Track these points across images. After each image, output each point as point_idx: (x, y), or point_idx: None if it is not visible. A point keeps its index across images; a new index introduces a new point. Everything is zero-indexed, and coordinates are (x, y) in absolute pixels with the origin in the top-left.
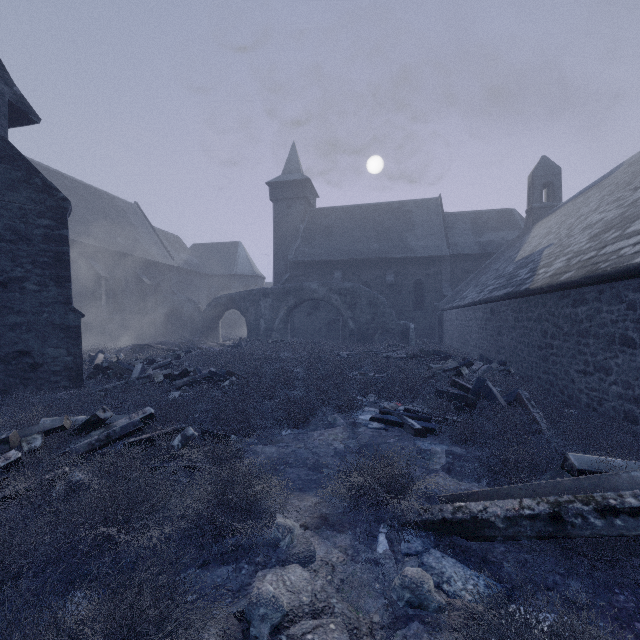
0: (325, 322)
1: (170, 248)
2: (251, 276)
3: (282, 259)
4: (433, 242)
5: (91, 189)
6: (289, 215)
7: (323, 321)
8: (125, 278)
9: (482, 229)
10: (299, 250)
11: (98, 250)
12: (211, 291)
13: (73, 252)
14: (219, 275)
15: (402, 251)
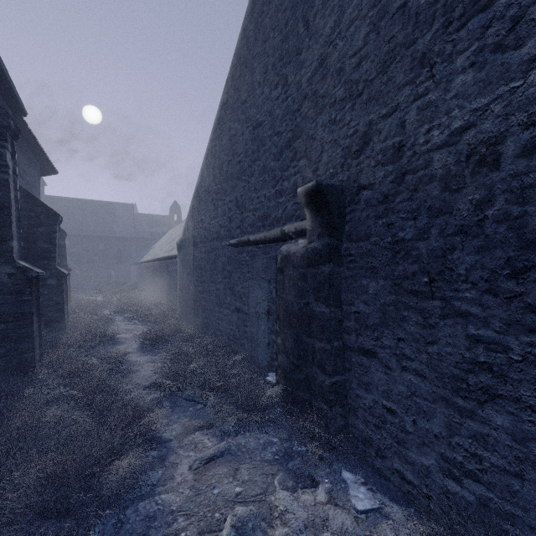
0: None
1: None
2: None
3: None
4: (127, 229)
5: None
6: None
7: None
8: None
9: (154, 225)
10: None
11: None
12: None
13: None
14: None
15: (109, 232)
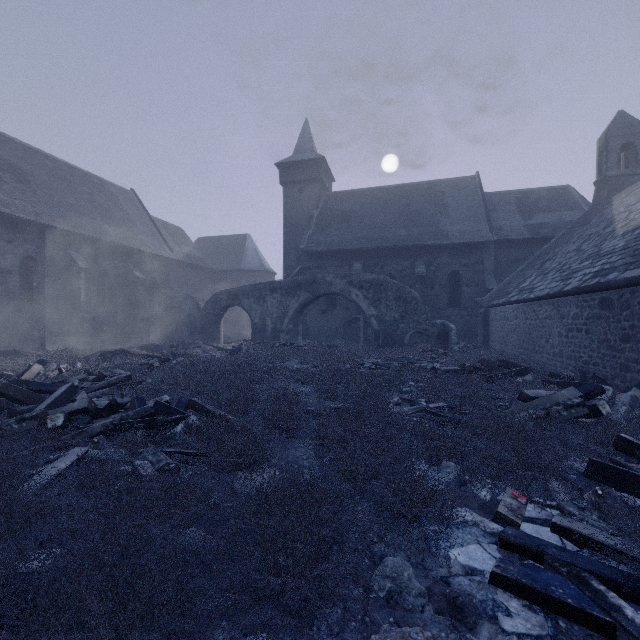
0: (342, 321)
1: (170, 240)
2: (260, 271)
3: (293, 250)
4: (472, 226)
5: (78, 171)
6: (301, 200)
7: (340, 320)
8: (113, 271)
9: (532, 210)
10: (312, 239)
11: (79, 238)
12: (216, 288)
13: (46, 239)
14: (225, 270)
15: (434, 237)
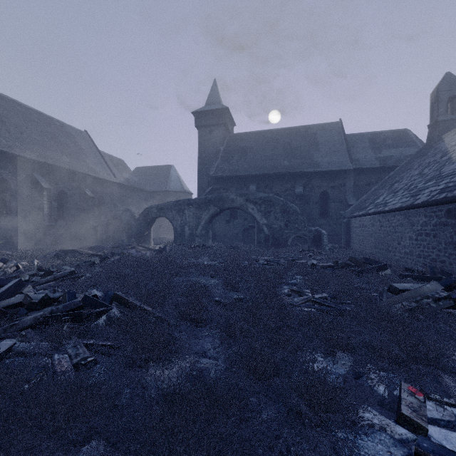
0: (241, 229)
1: (114, 168)
2: (181, 192)
3: (205, 176)
4: (337, 158)
5: (43, 116)
6: (211, 139)
7: (240, 228)
8: (70, 191)
9: (380, 146)
10: (219, 167)
11: (43, 165)
12: (149, 204)
13: (17, 166)
14: (155, 191)
15: (309, 166)
